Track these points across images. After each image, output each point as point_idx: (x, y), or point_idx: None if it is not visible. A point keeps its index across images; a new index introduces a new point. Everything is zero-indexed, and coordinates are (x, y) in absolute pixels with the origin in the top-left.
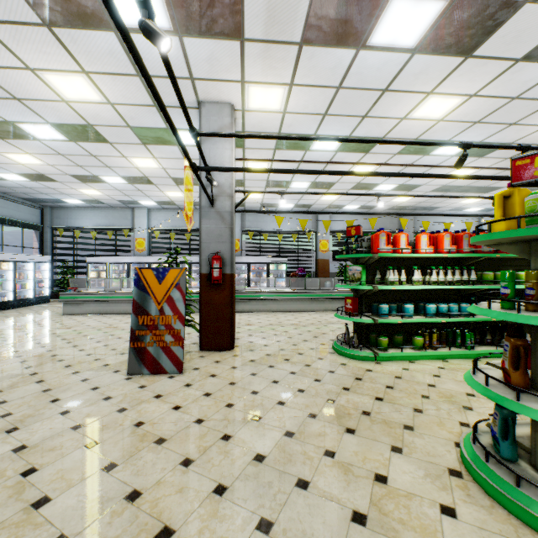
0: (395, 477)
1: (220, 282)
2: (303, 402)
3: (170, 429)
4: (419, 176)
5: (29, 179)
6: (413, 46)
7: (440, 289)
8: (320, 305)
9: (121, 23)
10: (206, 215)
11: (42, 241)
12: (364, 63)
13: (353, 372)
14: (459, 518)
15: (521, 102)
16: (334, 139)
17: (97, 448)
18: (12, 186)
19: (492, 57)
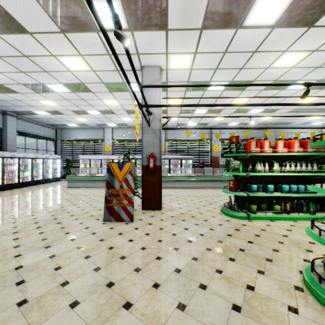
0: (259, 287)
1: (154, 170)
2: (203, 241)
3: (127, 251)
4: (276, 105)
5: (50, 113)
6: (273, 24)
7: (292, 175)
8: (213, 185)
9: (107, 36)
10: (145, 132)
11: (56, 147)
12: (241, 37)
13: (234, 226)
14: (300, 314)
15: None
16: (221, 85)
17: (90, 259)
18: (41, 117)
19: None
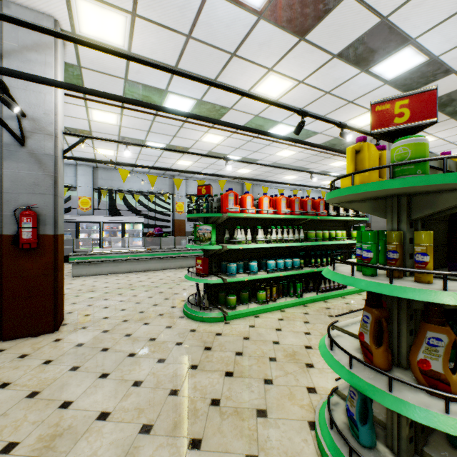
0: None
1: (34, 245)
2: (138, 404)
3: None
4: (266, 135)
5: None
6: (259, 8)
7: (277, 246)
8: (175, 263)
9: None
10: (12, 156)
11: None
12: (214, 12)
13: (203, 340)
14: None
15: (331, 97)
16: (179, 72)
17: None
18: None
19: (318, 46)
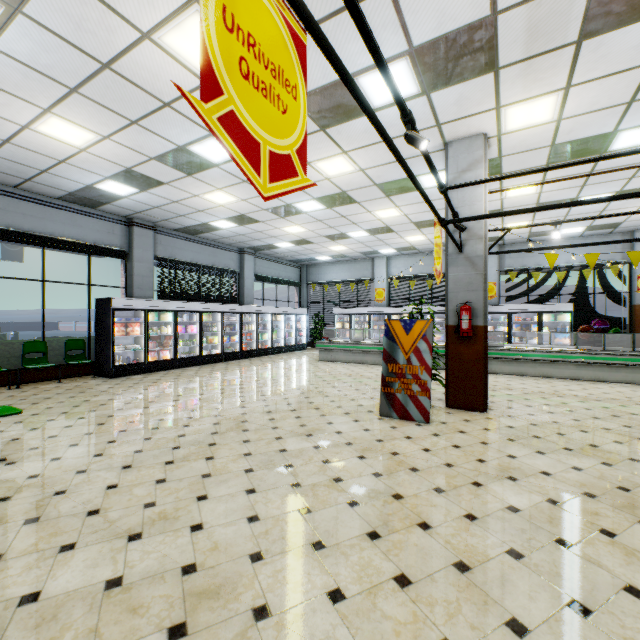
0: None
1: (469, 334)
2: (578, 480)
3: (421, 463)
4: None
5: (294, 245)
6: None
7: None
8: (633, 375)
9: (397, 153)
10: (453, 263)
11: (300, 296)
12: None
13: None
14: None
15: None
16: (630, 153)
17: (366, 460)
18: (283, 252)
19: None
